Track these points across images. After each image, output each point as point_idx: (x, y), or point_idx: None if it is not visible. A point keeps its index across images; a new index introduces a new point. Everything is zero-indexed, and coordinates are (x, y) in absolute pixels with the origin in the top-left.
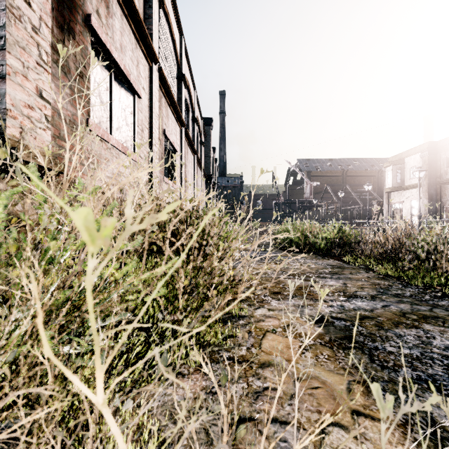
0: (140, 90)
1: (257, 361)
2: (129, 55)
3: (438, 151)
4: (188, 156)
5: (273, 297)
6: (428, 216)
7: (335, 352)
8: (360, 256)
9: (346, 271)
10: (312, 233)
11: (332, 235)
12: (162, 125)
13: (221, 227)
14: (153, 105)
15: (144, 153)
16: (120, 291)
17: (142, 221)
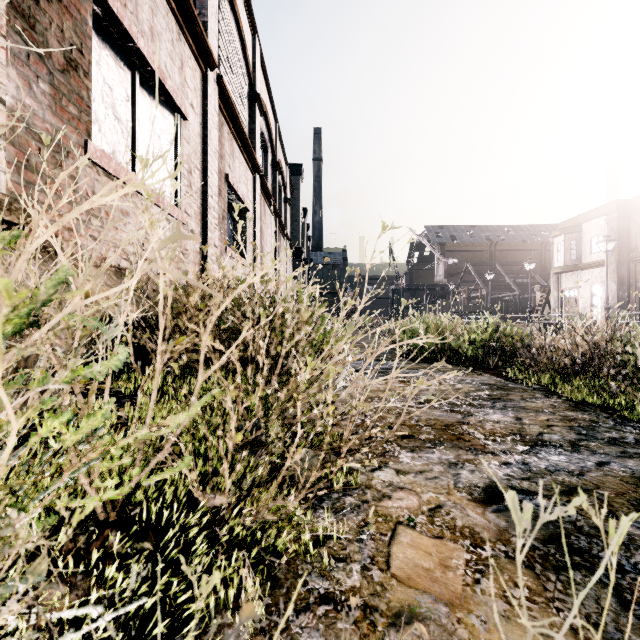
0: (186, 107)
1: (385, 606)
2: (166, 49)
3: (632, 214)
4: (266, 218)
5: (402, 446)
6: (617, 308)
7: (542, 579)
8: (533, 370)
9: (514, 395)
10: (454, 334)
11: (485, 336)
12: (224, 167)
13: (313, 325)
14: (208, 134)
15: (192, 207)
16: (71, 476)
17: (181, 314)
